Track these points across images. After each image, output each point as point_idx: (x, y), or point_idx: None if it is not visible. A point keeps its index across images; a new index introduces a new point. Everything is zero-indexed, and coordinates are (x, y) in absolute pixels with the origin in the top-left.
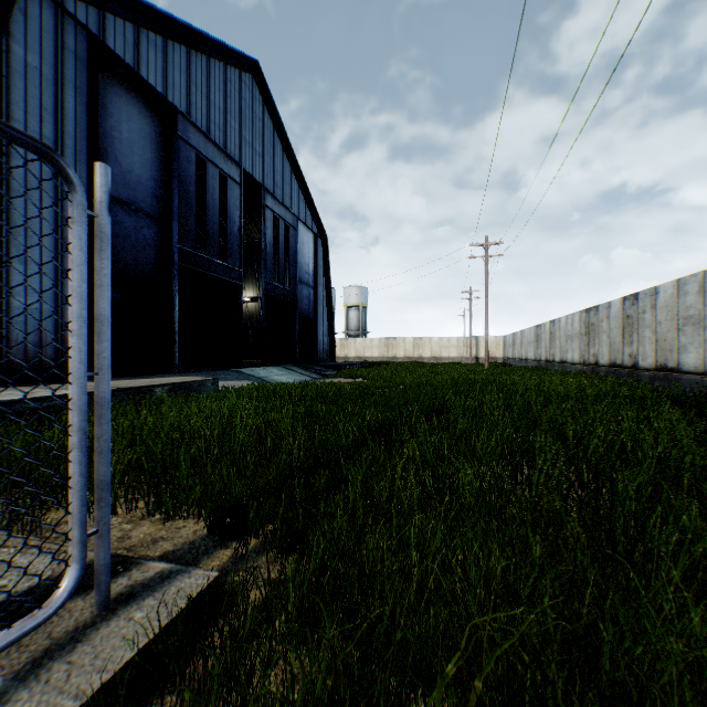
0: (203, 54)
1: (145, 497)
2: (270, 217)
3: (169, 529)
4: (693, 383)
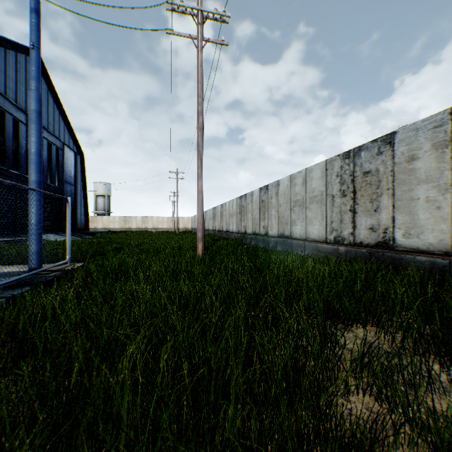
0: (3, 47)
1: (52, 262)
2: (46, 143)
3: None
4: (231, 235)
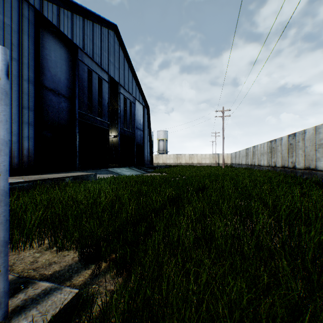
0: (90, 21)
1: (49, 238)
2: (122, 97)
3: (59, 256)
4: None
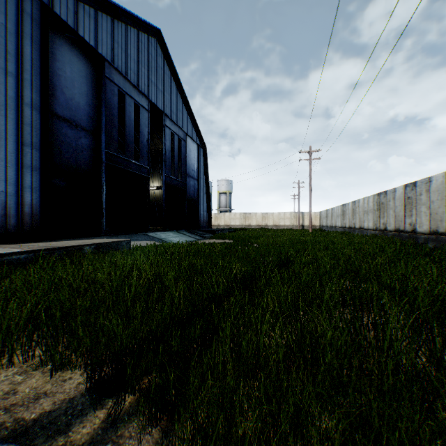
0: (123, 22)
1: (42, 346)
2: (168, 133)
3: (55, 382)
4: None
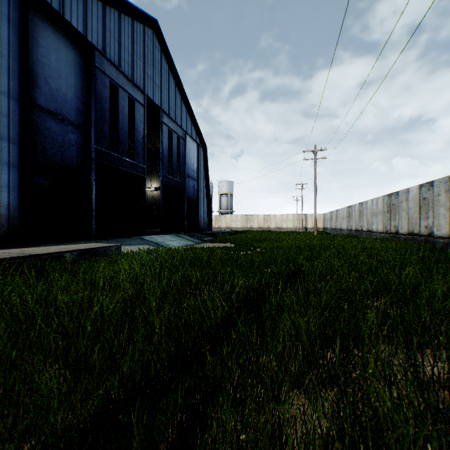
0: (116, 10)
1: None
2: (166, 130)
3: None
4: None
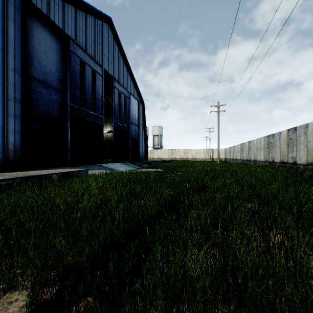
0: (83, 12)
1: None
2: (116, 92)
3: (2, 304)
4: None
